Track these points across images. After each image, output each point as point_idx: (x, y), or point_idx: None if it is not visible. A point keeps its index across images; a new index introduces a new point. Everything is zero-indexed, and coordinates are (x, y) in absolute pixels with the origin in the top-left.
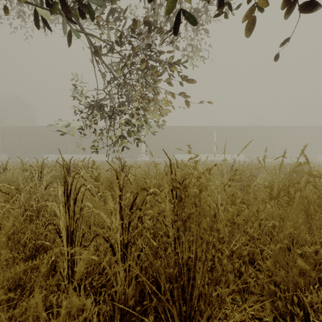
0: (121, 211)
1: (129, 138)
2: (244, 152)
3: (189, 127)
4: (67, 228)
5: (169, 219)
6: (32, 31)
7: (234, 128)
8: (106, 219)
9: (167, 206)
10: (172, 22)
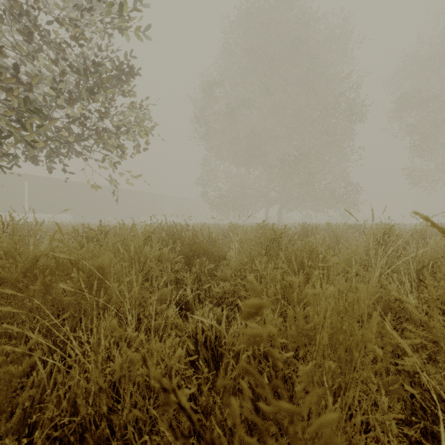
0: None
1: None
2: (70, 212)
3: None
4: None
5: None
6: None
7: (56, 181)
8: None
9: None
10: None
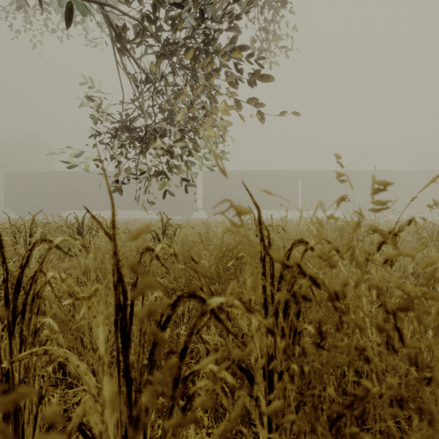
0: (126, 355)
1: (179, 188)
2: (340, 207)
3: (264, 171)
4: (6, 377)
5: (256, 353)
6: (41, 34)
7: (326, 173)
8: (86, 374)
9: (253, 322)
10: (243, 9)
